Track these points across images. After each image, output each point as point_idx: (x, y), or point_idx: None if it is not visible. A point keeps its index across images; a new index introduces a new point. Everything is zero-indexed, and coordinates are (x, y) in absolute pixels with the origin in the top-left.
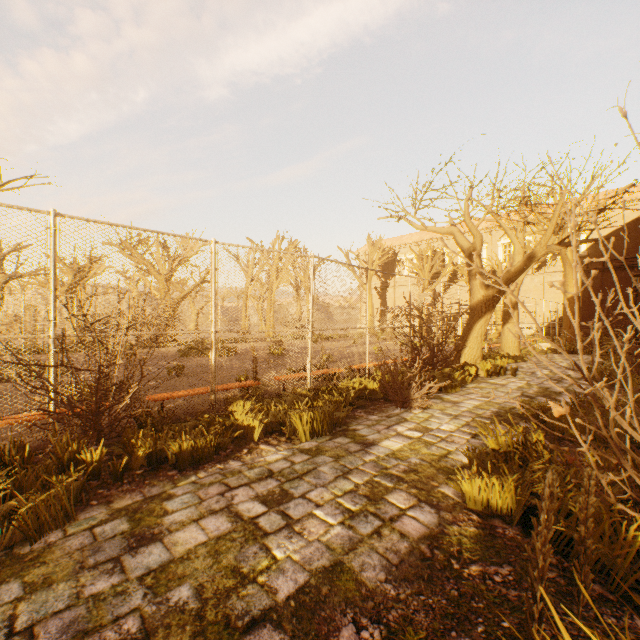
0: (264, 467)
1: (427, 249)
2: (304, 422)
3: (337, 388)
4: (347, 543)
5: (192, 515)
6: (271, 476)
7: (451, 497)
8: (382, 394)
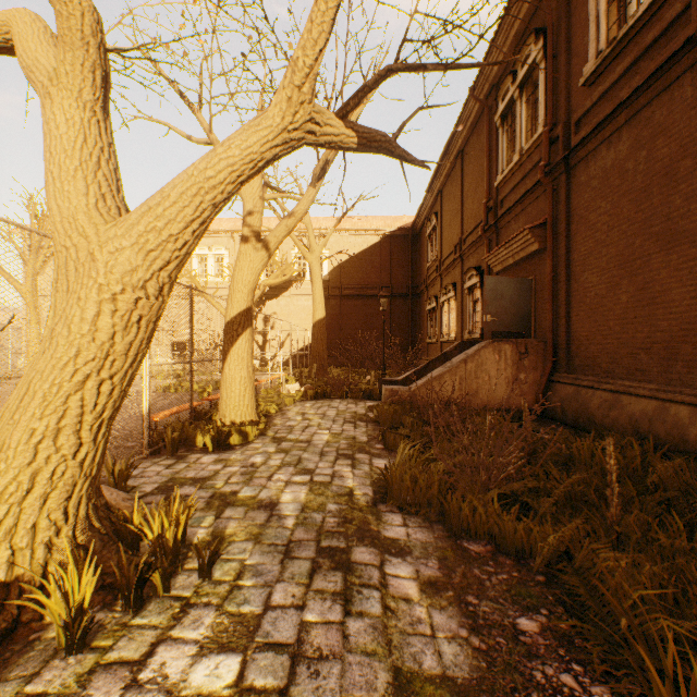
0: None
1: None
2: None
3: None
4: None
5: None
6: None
7: None
8: None
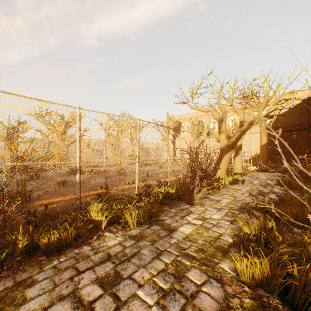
0: (105, 251)
1: (195, 121)
2: (133, 217)
3: (152, 193)
4: None
5: (44, 302)
6: (109, 259)
7: (228, 271)
8: (177, 196)
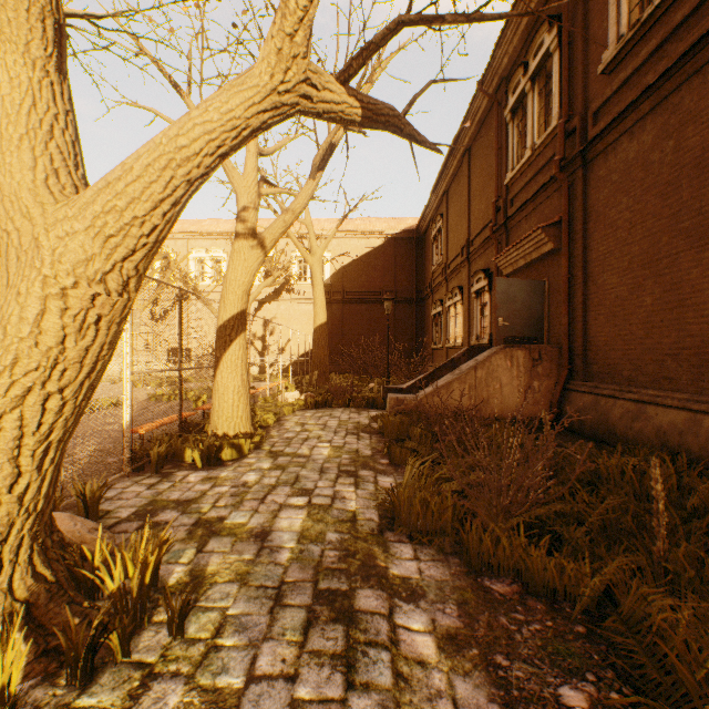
0: None
1: None
2: None
3: None
4: None
5: None
6: None
7: None
8: None
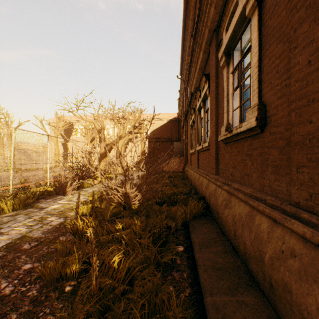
0: None
1: (90, 125)
2: (9, 205)
3: (30, 192)
4: (29, 231)
5: None
6: None
7: (72, 214)
8: (56, 192)
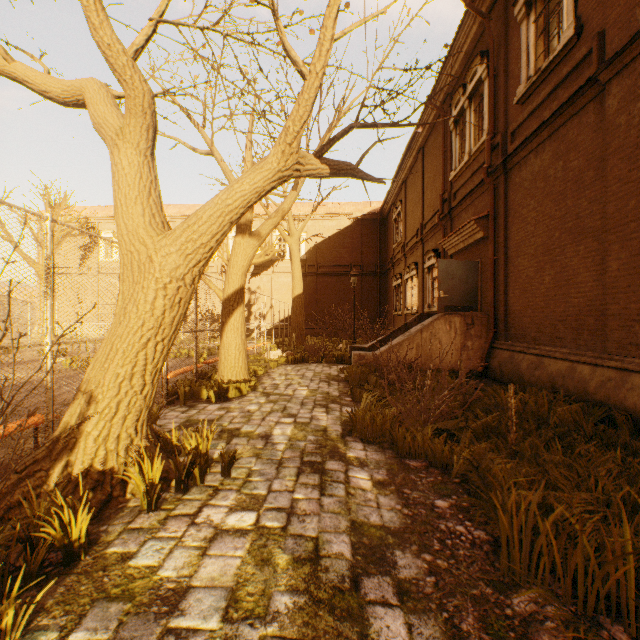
0: None
1: None
2: None
3: None
4: None
5: None
6: None
7: None
8: None
